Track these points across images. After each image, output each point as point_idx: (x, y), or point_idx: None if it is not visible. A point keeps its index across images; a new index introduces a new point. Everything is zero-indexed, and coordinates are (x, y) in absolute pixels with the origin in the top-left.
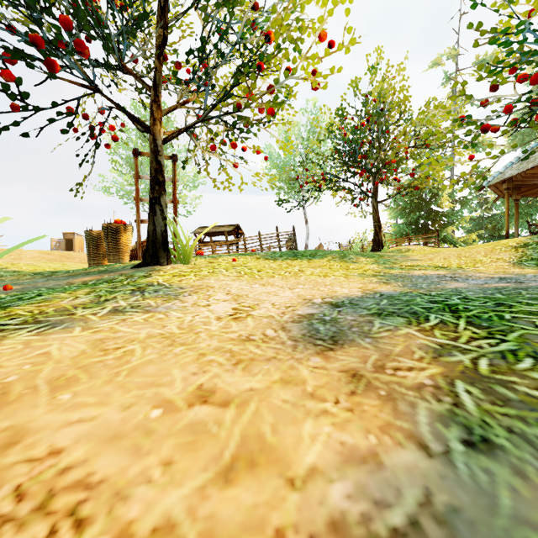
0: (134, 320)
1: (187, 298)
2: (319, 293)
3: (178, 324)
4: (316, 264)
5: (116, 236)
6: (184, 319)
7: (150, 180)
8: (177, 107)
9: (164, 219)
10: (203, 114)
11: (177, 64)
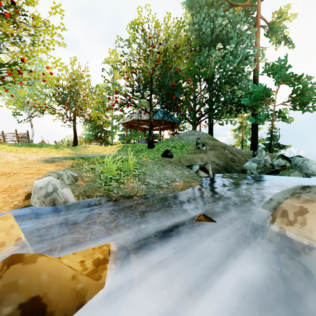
0: None
1: None
2: (48, 156)
3: (3, 161)
4: (44, 149)
5: None
6: (3, 160)
7: None
8: None
9: None
10: None
11: None
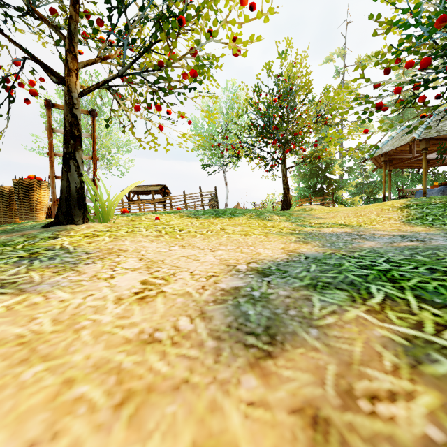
0: None
1: (88, 266)
2: (243, 256)
3: (57, 312)
4: (236, 222)
5: (28, 193)
6: (69, 304)
7: (63, 133)
8: (97, 61)
9: (80, 176)
10: (122, 68)
11: (99, 20)
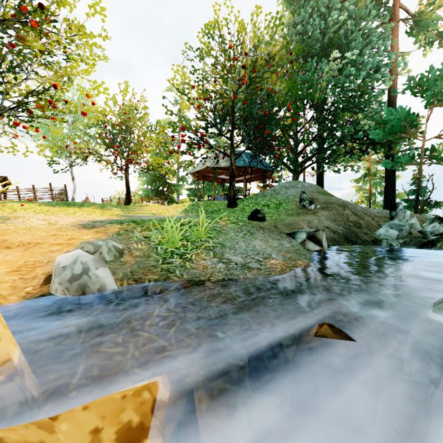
0: (0, 225)
1: (16, 220)
2: (87, 219)
3: (25, 226)
4: (84, 210)
5: None
6: (26, 225)
7: None
8: None
9: None
10: (2, 111)
11: None
